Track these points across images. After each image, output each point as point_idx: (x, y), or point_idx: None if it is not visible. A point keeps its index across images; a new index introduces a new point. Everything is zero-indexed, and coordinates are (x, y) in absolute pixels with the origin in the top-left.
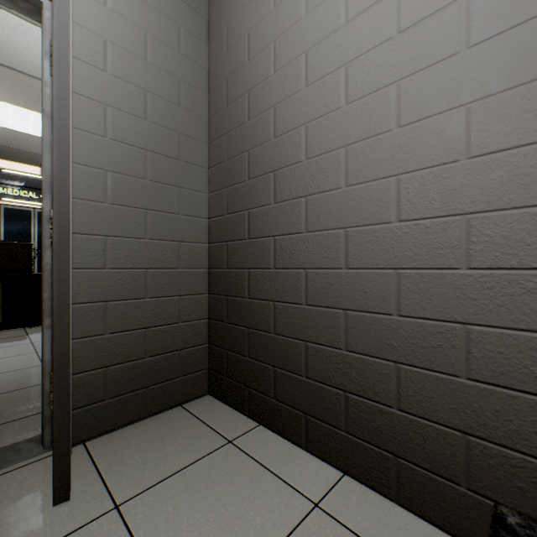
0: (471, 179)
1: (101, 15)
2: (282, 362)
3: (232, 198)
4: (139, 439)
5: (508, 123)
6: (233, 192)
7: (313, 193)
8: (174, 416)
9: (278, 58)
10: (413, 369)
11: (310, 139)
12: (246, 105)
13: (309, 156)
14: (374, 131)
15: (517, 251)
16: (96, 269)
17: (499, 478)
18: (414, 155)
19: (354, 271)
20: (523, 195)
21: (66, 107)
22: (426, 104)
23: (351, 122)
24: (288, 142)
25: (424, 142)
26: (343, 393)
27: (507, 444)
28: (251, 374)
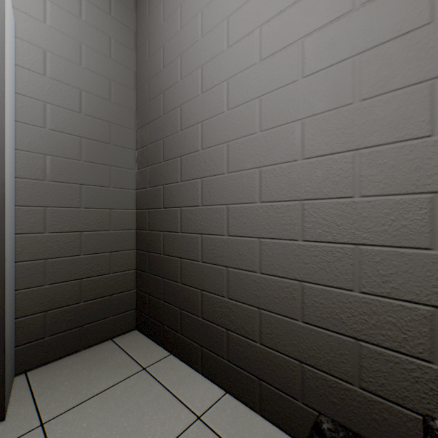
0: (304, 174)
1: (42, 31)
2: (186, 306)
3: (152, 175)
4: (72, 368)
5: (327, 136)
6: (153, 170)
7: (206, 176)
8: (104, 348)
9: (183, 68)
10: (269, 314)
11: (204, 134)
12: (162, 102)
13: (203, 147)
14: (245, 132)
15: (332, 229)
16: (36, 234)
17: (321, 395)
18: (270, 153)
19: (233, 238)
20: (335, 189)
21: (1, 112)
22: (278, 116)
23: (231, 124)
24: (190, 134)
25: (276, 144)
26: (226, 330)
27: (326, 370)
28: (165, 314)
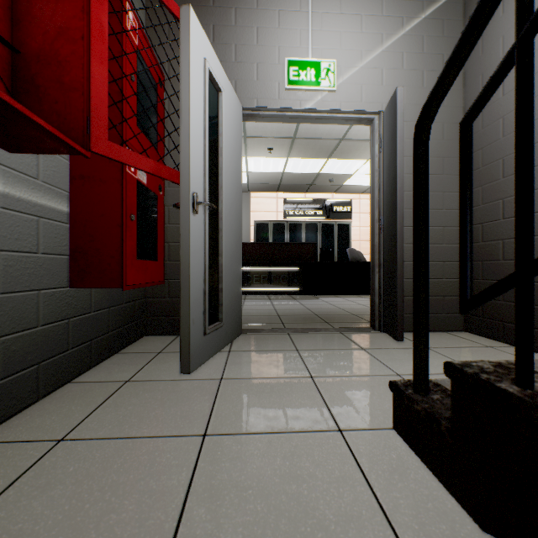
0: None
1: None
2: (534, 301)
3: (487, 193)
4: None
5: None
6: (487, 188)
7: None
8: (442, 334)
9: None
10: None
11: None
12: (500, 127)
13: None
14: None
15: None
16: None
17: None
18: None
19: None
20: None
21: (401, 169)
22: None
23: None
24: None
25: None
26: None
27: None
28: (504, 312)
